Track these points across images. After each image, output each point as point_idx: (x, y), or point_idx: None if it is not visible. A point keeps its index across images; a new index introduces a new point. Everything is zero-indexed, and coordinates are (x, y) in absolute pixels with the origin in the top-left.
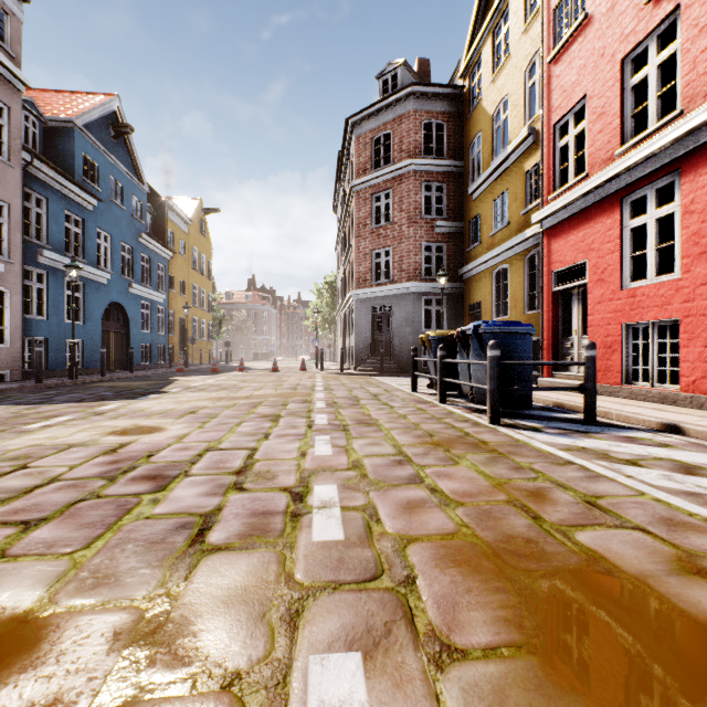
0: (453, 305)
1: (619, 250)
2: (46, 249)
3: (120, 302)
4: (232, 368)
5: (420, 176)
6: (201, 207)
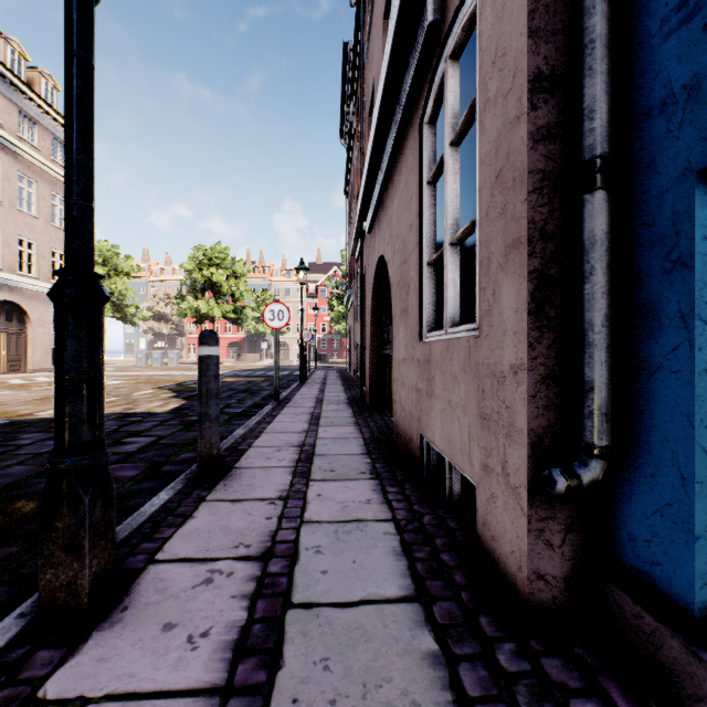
0: None
1: None
2: None
3: None
4: None
5: None
6: None
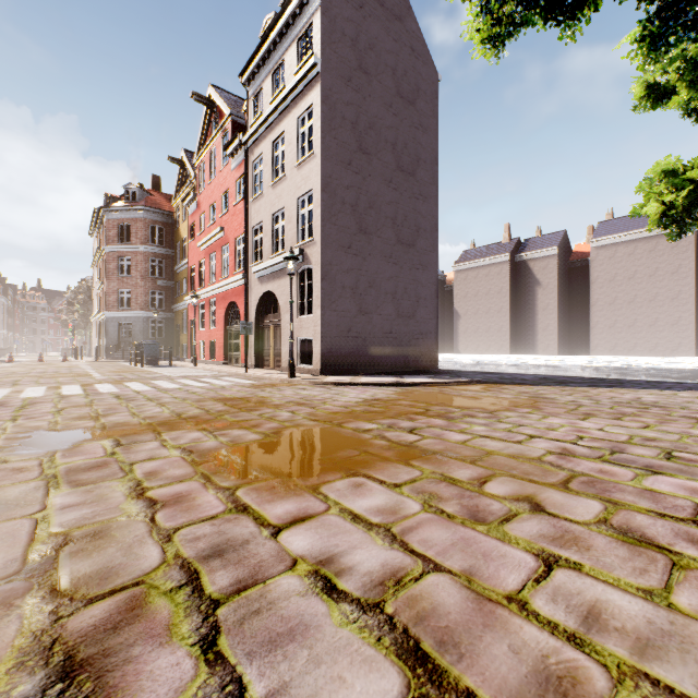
0: (169, 324)
1: (199, 318)
2: None
3: None
4: None
5: (149, 254)
6: None
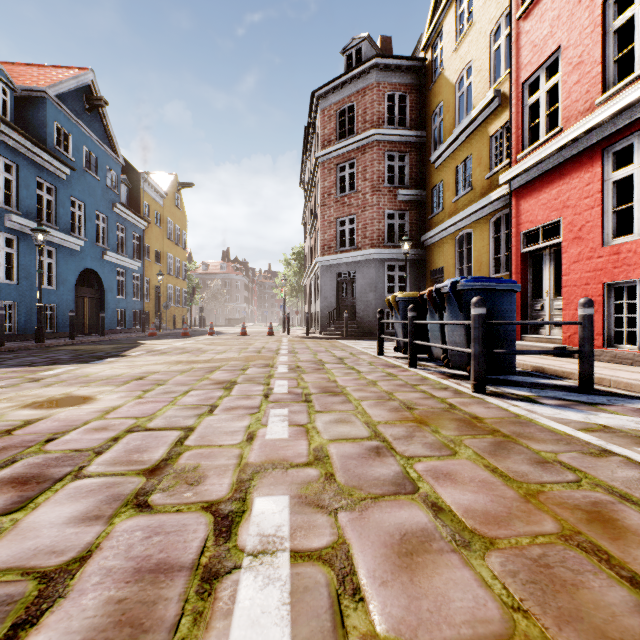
0: (415, 271)
1: (599, 205)
2: (16, 214)
3: (95, 268)
4: (204, 332)
5: (383, 146)
6: (176, 181)
